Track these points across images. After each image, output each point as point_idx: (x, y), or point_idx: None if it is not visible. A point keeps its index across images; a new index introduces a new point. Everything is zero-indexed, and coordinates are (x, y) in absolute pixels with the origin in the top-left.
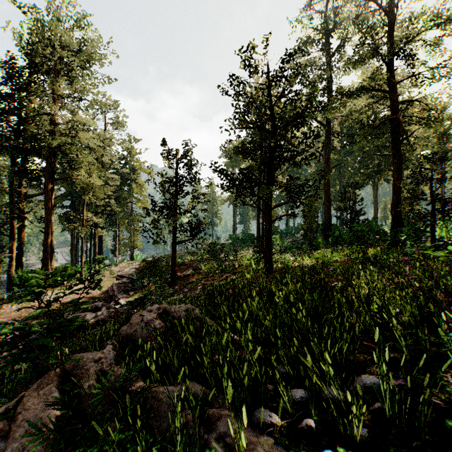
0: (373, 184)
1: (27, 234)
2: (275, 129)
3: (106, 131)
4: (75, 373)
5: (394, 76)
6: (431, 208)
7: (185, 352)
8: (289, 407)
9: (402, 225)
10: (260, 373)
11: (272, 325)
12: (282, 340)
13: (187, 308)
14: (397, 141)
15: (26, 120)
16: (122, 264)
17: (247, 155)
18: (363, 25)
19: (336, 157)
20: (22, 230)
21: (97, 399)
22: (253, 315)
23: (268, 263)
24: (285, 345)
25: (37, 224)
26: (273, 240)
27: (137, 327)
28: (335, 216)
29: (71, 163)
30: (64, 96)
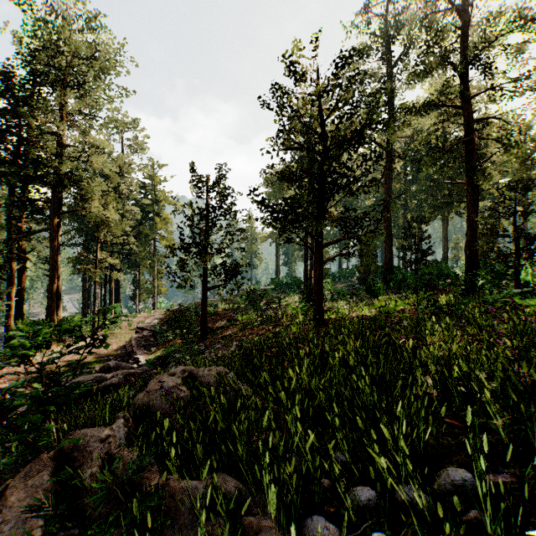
0: (442, 218)
1: (30, 277)
2: (327, 150)
3: (125, 155)
4: (75, 457)
5: (469, 89)
6: (515, 247)
7: (215, 430)
8: (353, 514)
9: (479, 267)
10: (312, 462)
11: (326, 394)
12: (340, 415)
13: (218, 373)
14: (473, 166)
15: (27, 141)
16: (143, 314)
17: (293, 181)
18: (431, 27)
19: (399, 185)
20: (23, 273)
21: (97, 496)
22: (303, 383)
23: (319, 314)
24: (344, 421)
25: (41, 266)
26: (324, 285)
27: (156, 395)
28: (397, 256)
29: (81, 193)
30: (73, 112)
